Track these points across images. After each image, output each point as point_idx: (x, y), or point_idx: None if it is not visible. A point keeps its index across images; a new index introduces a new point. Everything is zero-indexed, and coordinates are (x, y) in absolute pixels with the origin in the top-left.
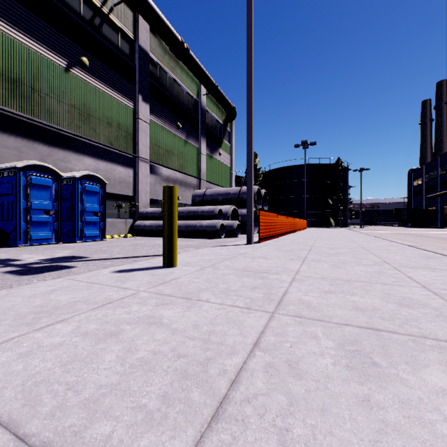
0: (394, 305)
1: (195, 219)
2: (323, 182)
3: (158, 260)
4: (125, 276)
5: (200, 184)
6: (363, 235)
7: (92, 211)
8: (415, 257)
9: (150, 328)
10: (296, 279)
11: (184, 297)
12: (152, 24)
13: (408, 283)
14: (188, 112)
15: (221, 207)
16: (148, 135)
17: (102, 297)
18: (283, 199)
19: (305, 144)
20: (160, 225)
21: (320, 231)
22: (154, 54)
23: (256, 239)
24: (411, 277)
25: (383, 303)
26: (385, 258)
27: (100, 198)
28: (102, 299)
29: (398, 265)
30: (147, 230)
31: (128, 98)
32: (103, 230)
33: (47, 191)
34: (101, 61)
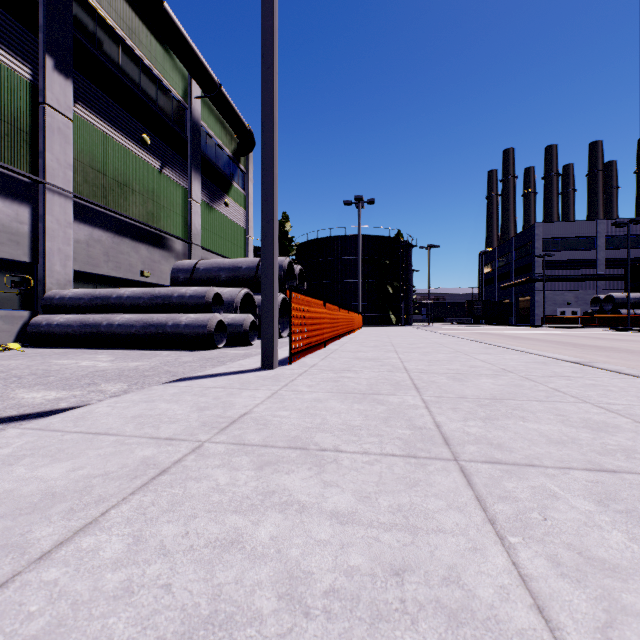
0: None
1: (166, 312)
2: (380, 262)
3: None
4: None
5: (189, 251)
6: (453, 338)
7: None
8: None
9: None
10: None
11: None
12: None
13: None
14: (166, 120)
15: (222, 291)
16: (70, 142)
17: None
18: (327, 284)
19: (360, 201)
20: (90, 324)
21: (384, 332)
22: None
23: (285, 353)
24: None
25: None
26: None
27: None
28: None
29: None
30: (58, 333)
31: (17, 55)
32: None
33: None
34: None
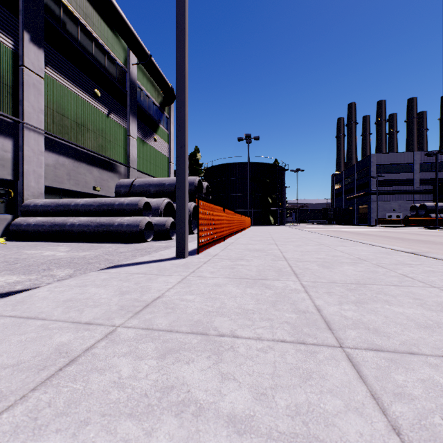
0: None
1: (109, 215)
2: (263, 181)
3: None
4: None
5: (128, 172)
6: (316, 234)
7: None
8: None
9: None
10: None
11: None
12: None
13: None
14: (112, 80)
15: (150, 200)
16: (42, 94)
17: None
18: (226, 196)
19: (249, 138)
20: (54, 224)
21: (266, 230)
22: None
23: (195, 245)
24: None
25: None
26: None
27: None
28: None
29: None
30: (32, 231)
31: (3, 31)
32: None
33: None
34: None
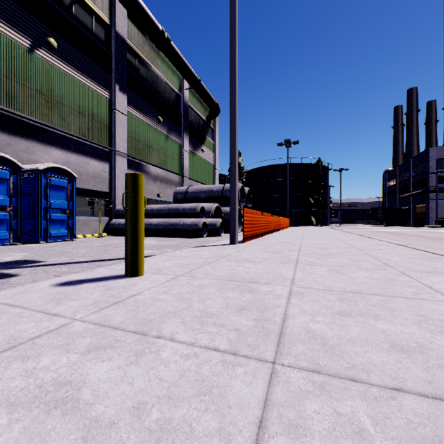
0: (443, 338)
1: (175, 217)
2: (304, 181)
3: (124, 265)
4: (67, 291)
5: (182, 181)
6: (347, 233)
7: (59, 208)
8: (415, 258)
9: (46, 421)
10: (294, 292)
11: (136, 332)
12: (130, 9)
13: (433, 295)
14: (170, 106)
15: (203, 205)
16: (126, 127)
17: (5, 336)
18: (266, 198)
19: (288, 142)
20: None
21: (303, 229)
22: (132, 43)
23: (240, 239)
24: (430, 286)
25: (425, 334)
26: (384, 260)
27: (68, 193)
28: (3, 339)
29: (404, 269)
30: (123, 228)
31: (104, 87)
32: (73, 229)
33: (2, 184)
34: (72, 44)
